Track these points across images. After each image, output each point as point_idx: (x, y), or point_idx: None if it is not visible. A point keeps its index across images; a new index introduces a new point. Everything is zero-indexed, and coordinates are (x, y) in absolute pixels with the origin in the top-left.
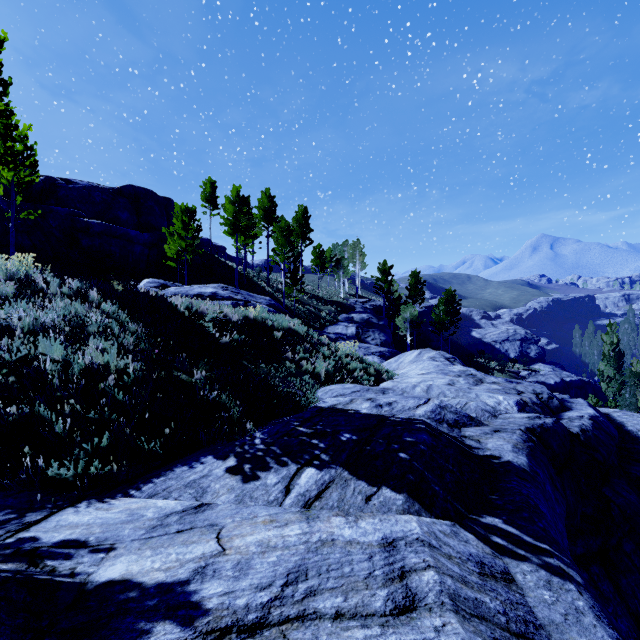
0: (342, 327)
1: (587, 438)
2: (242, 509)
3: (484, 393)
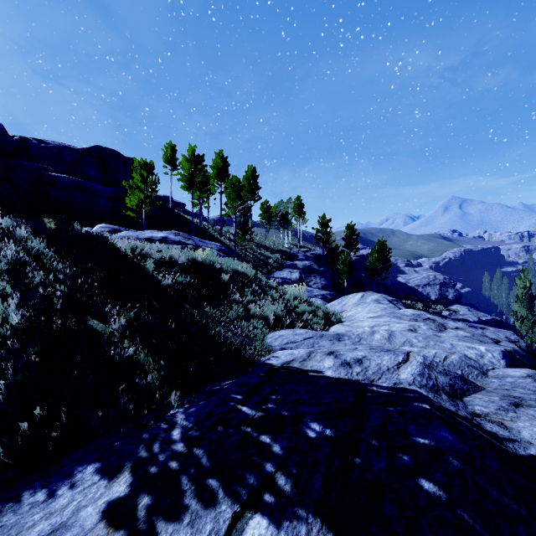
0: (287, 272)
1: None
2: None
3: (459, 342)
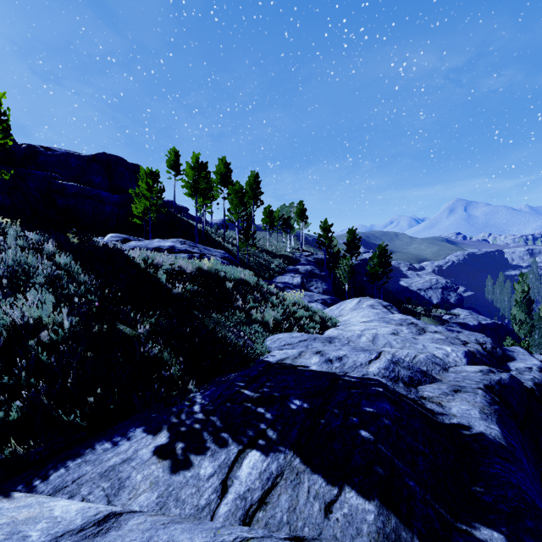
0: (289, 277)
1: (541, 393)
2: (158, 531)
3: (431, 344)
